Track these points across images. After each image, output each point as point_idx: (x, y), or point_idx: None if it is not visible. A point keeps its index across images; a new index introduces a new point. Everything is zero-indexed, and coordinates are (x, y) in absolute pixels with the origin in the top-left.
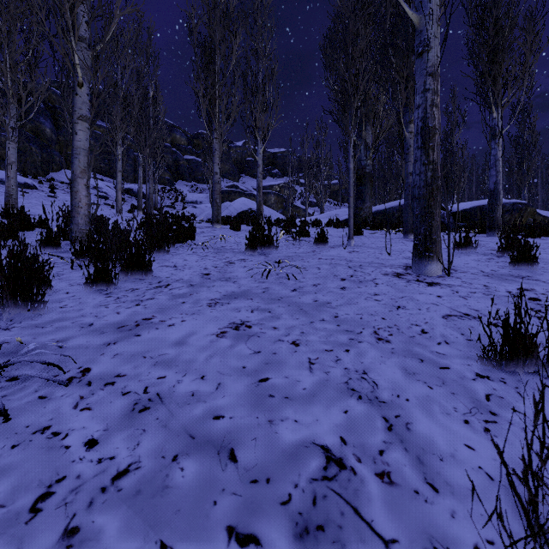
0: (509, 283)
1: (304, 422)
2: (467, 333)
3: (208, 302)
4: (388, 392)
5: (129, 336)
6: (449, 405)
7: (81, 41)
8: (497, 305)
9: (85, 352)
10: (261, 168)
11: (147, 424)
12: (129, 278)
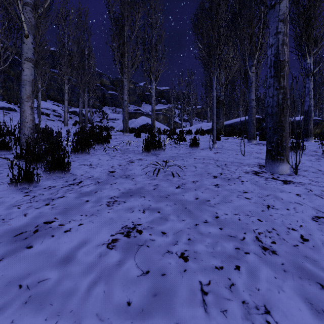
0: None
1: None
2: None
3: (107, 200)
4: None
5: (20, 249)
6: None
7: (27, 6)
8: None
9: None
10: (154, 97)
11: None
12: (52, 176)
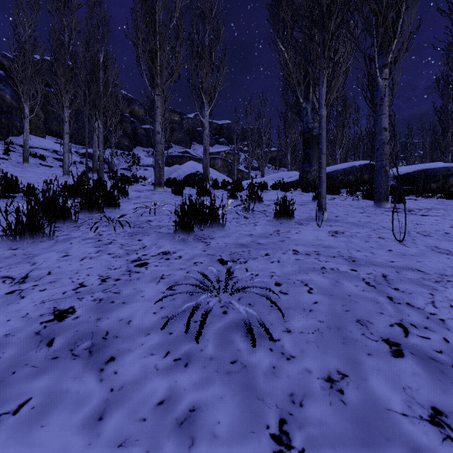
0: None
1: None
2: None
3: None
4: None
5: None
6: None
7: None
8: None
9: None
10: (207, 130)
11: None
12: None
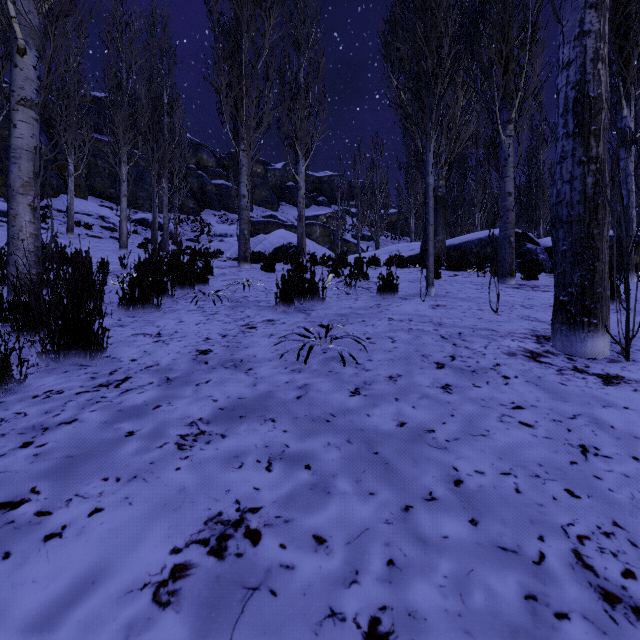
0: None
1: None
2: None
3: (181, 432)
4: None
5: None
6: None
7: None
8: None
9: None
10: (303, 191)
11: None
12: (62, 363)
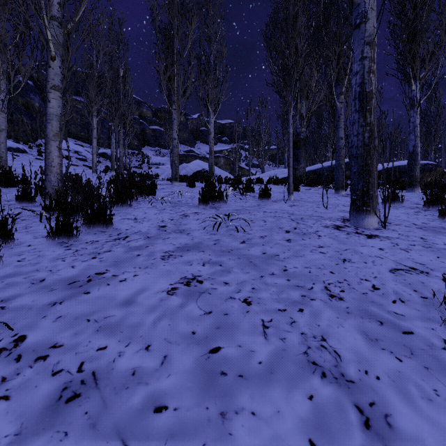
0: (444, 236)
1: (264, 415)
2: (420, 289)
3: (161, 254)
4: (353, 366)
5: (78, 294)
6: (427, 385)
7: (54, 20)
8: (441, 259)
9: (26, 315)
10: (212, 135)
11: (72, 422)
12: (92, 230)
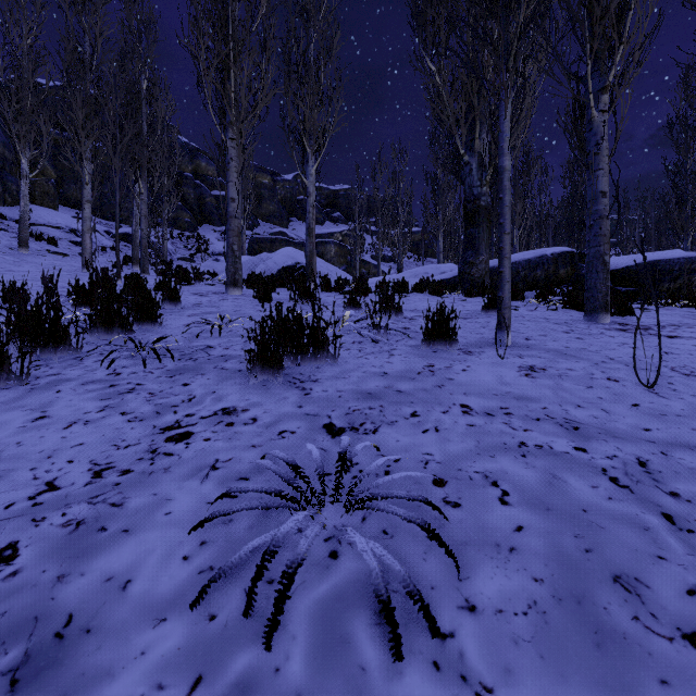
0: None
1: None
2: None
3: None
4: None
5: None
6: None
7: None
8: None
9: None
10: (312, 198)
11: None
12: None
